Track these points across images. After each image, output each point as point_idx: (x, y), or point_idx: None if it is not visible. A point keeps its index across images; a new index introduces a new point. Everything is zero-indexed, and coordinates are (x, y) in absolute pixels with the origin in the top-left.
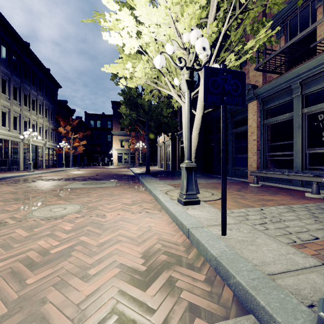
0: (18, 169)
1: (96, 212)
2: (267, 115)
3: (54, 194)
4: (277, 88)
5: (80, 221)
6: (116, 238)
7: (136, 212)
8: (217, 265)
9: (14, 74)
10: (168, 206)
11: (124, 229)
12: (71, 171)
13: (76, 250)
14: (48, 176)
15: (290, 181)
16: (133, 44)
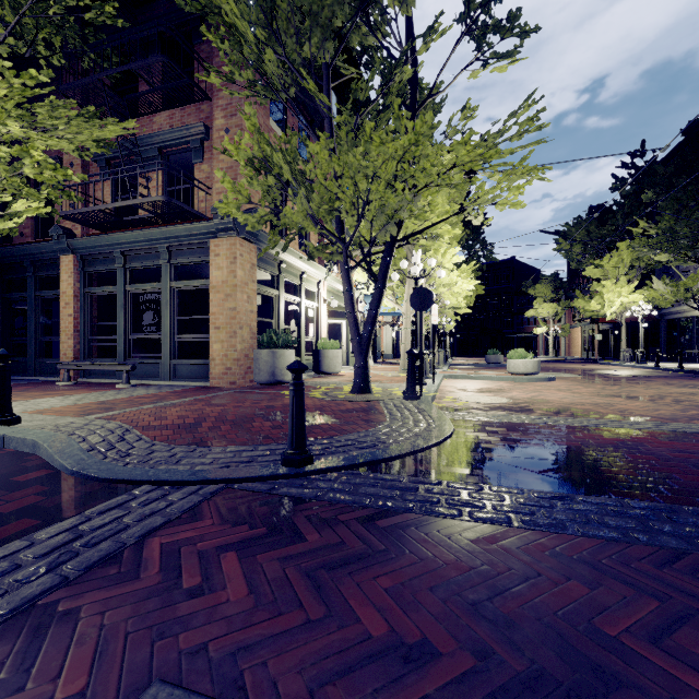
0: None
1: None
2: (91, 281)
3: None
4: (100, 249)
5: None
6: None
7: None
8: None
9: None
10: None
11: None
12: None
13: None
14: None
15: (116, 374)
16: None
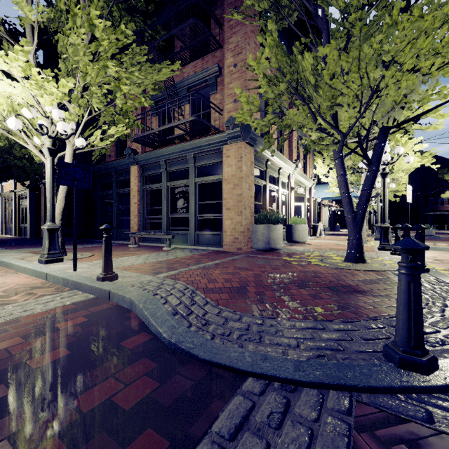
0: None
1: None
2: (146, 181)
3: None
4: (152, 160)
5: None
6: None
7: None
8: (64, 281)
9: None
10: (27, 266)
11: None
12: None
13: None
14: None
15: (161, 240)
16: None
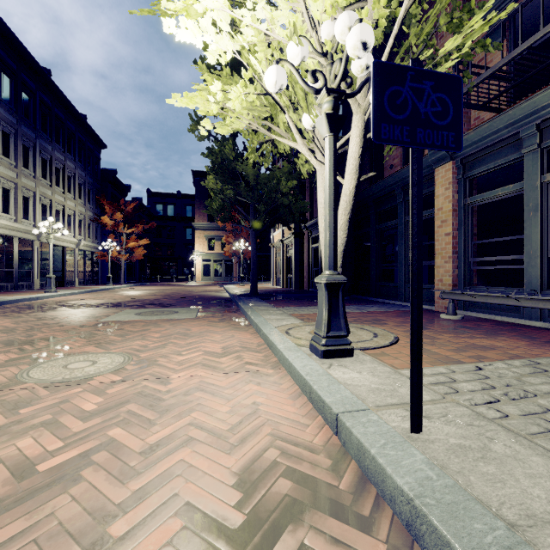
0: (31, 287)
1: (152, 372)
2: (471, 189)
3: (82, 333)
4: (492, 137)
5: (117, 392)
6: (183, 433)
7: (229, 371)
8: (415, 518)
9: (25, 124)
10: (292, 361)
11: (202, 410)
12: (121, 290)
13: (94, 463)
14: (80, 299)
15: (518, 311)
16: (224, 45)
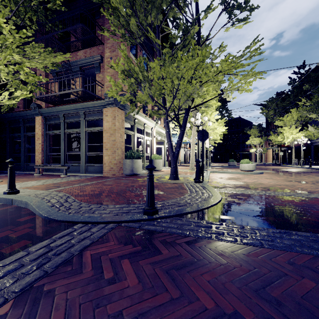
0: None
1: None
2: (49, 128)
3: None
4: (53, 113)
5: None
6: None
7: None
8: None
9: None
10: None
11: None
12: None
13: None
14: None
15: (60, 170)
16: None
